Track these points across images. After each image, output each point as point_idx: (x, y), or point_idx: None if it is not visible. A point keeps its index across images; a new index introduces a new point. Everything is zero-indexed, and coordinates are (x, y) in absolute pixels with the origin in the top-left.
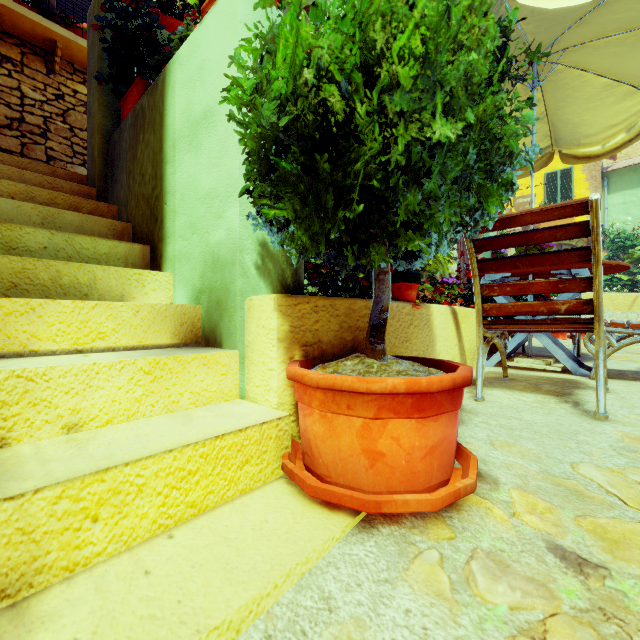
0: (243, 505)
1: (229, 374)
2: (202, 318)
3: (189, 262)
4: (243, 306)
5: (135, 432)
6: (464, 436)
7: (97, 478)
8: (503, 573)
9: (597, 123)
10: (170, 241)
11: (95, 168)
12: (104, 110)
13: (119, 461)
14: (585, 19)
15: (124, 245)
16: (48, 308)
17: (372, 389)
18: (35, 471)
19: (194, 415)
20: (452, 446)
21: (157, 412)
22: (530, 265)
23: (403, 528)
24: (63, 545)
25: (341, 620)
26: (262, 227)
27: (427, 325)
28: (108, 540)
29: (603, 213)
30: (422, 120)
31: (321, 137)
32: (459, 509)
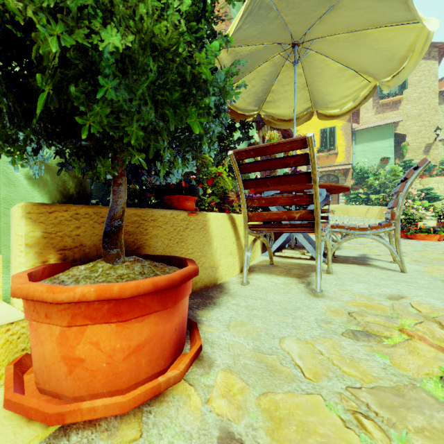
0: None
1: None
2: None
3: None
4: (8, 213)
5: None
6: (211, 319)
7: None
8: None
9: (336, 94)
10: None
11: None
12: None
13: None
14: (323, 19)
15: None
16: None
17: (58, 299)
18: None
19: None
20: (165, 340)
21: None
22: (276, 184)
23: (95, 432)
24: None
25: None
26: None
27: (204, 228)
28: None
29: (352, 156)
30: (91, 27)
31: None
32: (162, 401)
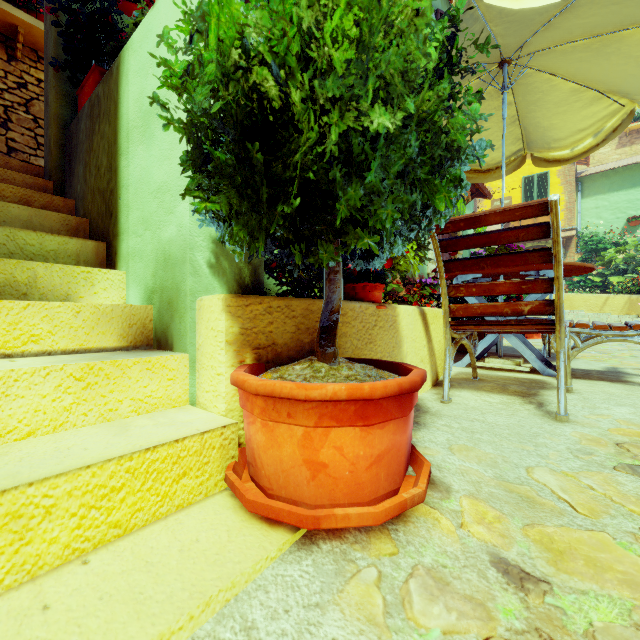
0: (176, 522)
1: (177, 379)
2: (154, 319)
3: (142, 260)
4: (194, 307)
5: (57, 445)
6: (424, 440)
7: None
8: (441, 592)
9: (566, 127)
10: (124, 237)
11: (52, 160)
12: (61, 99)
13: (22, 481)
14: (552, 23)
15: (75, 241)
16: None
17: (311, 396)
18: None
19: (132, 424)
20: (401, 454)
21: (91, 421)
22: (494, 266)
23: (345, 544)
24: None
25: None
26: (209, 223)
27: (393, 326)
28: (5, 571)
29: (577, 217)
30: (360, 108)
31: (254, 125)
32: (406, 521)
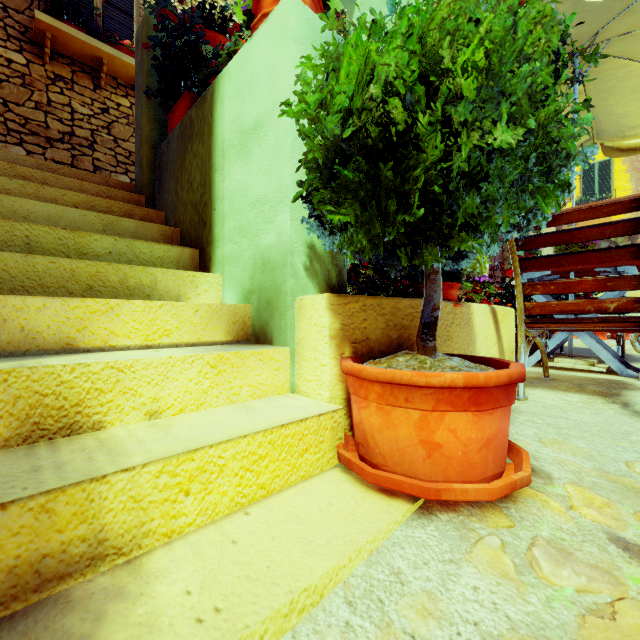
0: (306, 489)
1: (281, 369)
2: (252, 317)
3: (238, 264)
4: (293, 305)
5: (207, 420)
6: (511, 433)
7: (188, 457)
8: (566, 560)
9: None
10: (219, 245)
11: (144, 177)
12: (152, 122)
13: (204, 443)
14: (633, 7)
15: (176, 249)
16: (124, 307)
17: (431, 383)
18: (136, 449)
19: (254, 406)
20: (506, 440)
21: (221, 403)
22: (576, 263)
23: (461, 516)
24: (163, 514)
25: (413, 592)
26: (315, 231)
27: (468, 324)
28: (197, 513)
29: None
30: (483, 128)
31: (384, 147)
32: (515, 500)
